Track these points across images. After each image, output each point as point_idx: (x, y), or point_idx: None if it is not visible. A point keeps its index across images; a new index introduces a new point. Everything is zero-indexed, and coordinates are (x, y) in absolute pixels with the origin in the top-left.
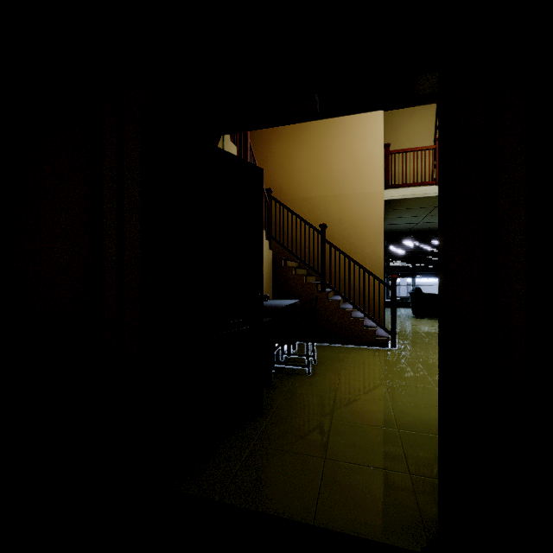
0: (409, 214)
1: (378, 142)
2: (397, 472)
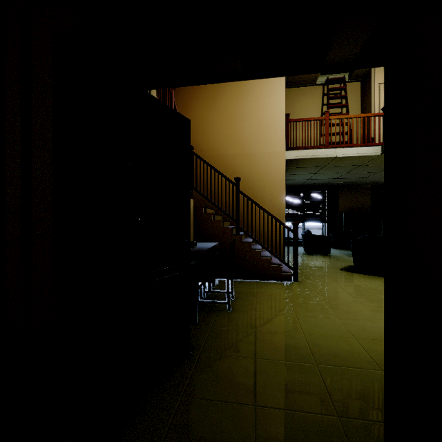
0: (302, 172)
1: (281, 111)
2: (326, 415)
